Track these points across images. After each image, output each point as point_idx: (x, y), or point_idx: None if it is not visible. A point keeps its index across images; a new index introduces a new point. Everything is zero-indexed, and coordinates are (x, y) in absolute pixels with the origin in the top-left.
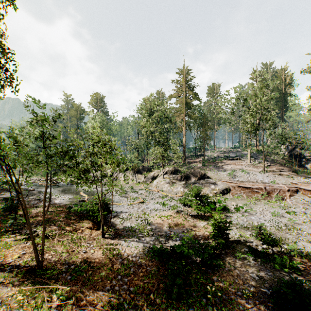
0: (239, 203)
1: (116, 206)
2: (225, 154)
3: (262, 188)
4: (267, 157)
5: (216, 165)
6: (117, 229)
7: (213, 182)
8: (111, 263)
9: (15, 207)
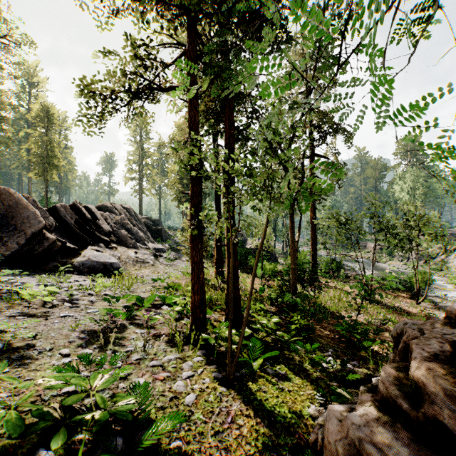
0: None
1: (438, 290)
2: None
3: None
4: None
5: None
6: (435, 305)
7: None
8: (426, 317)
9: (337, 266)
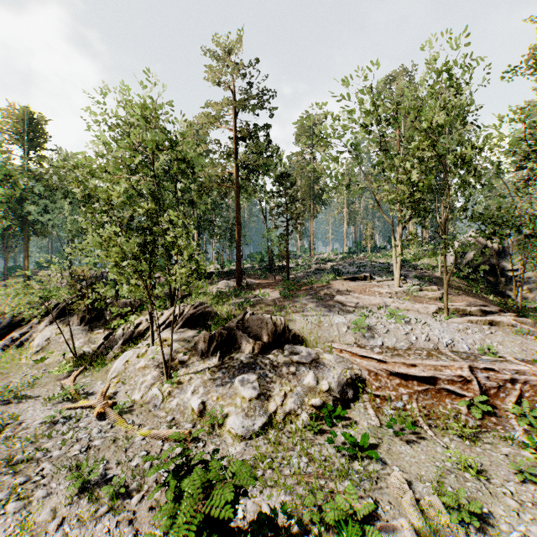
0: (417, 470)
1: None
2: (335, 266)
3: (466, 379)
4: (429, 273)
5: (318, 295)
6: None
7: (309, 361)
8: None
9: None
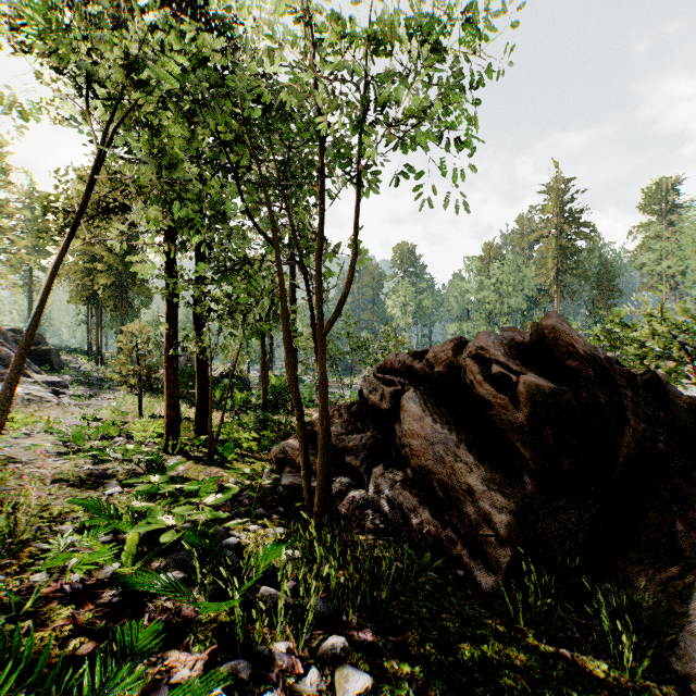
0: None
1: None
2: None
3: None
4: None
5: None
6: None
7: None
8: None
9: None
